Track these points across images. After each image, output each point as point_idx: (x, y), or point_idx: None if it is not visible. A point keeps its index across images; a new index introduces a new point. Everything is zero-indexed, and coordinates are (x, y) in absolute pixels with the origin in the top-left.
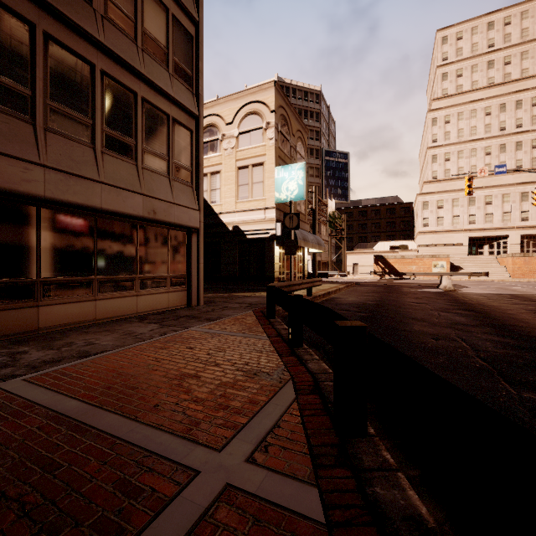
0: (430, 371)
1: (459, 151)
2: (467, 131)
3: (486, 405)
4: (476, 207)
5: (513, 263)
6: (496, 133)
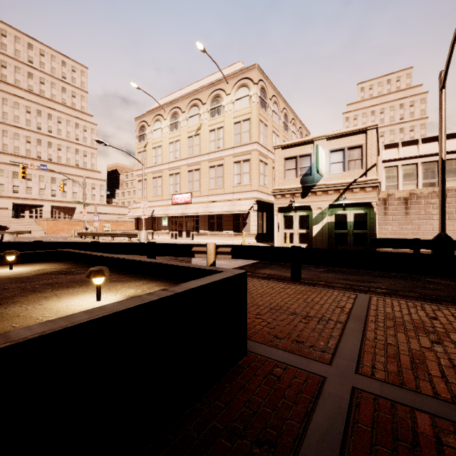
0: (62, 242)
1: (4, 130)
2: (12, 117)
3: (71, 242)
4: (20, 180)
5: (48, 225)
6: (35, 129)
